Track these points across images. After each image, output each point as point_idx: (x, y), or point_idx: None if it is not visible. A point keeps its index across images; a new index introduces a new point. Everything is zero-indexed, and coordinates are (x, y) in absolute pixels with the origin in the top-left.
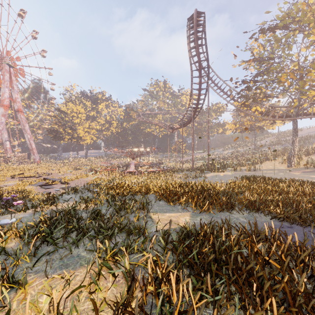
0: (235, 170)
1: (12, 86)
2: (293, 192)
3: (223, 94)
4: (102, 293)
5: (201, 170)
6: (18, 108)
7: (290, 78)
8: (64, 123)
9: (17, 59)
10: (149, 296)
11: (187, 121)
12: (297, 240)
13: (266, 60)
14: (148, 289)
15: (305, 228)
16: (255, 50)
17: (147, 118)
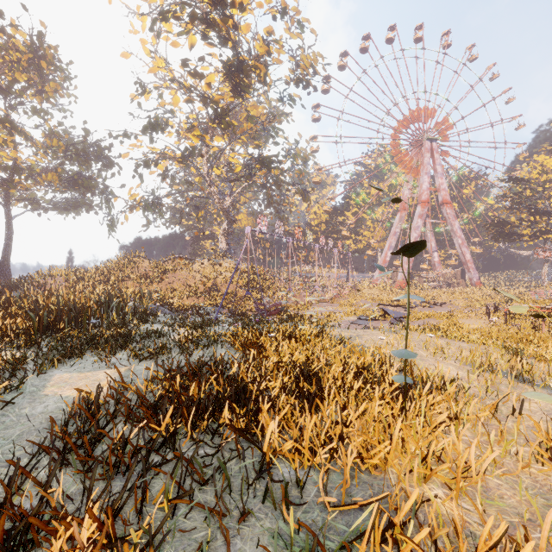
0: None
1: (434, 169)
2: None
3: None
4: None
5: None
6: (442, 199)
7: None
8: (529, 203)
9: (445, 122)
10: None
11: None
12: None
13: None
14: None
15: None
16: None
17: None
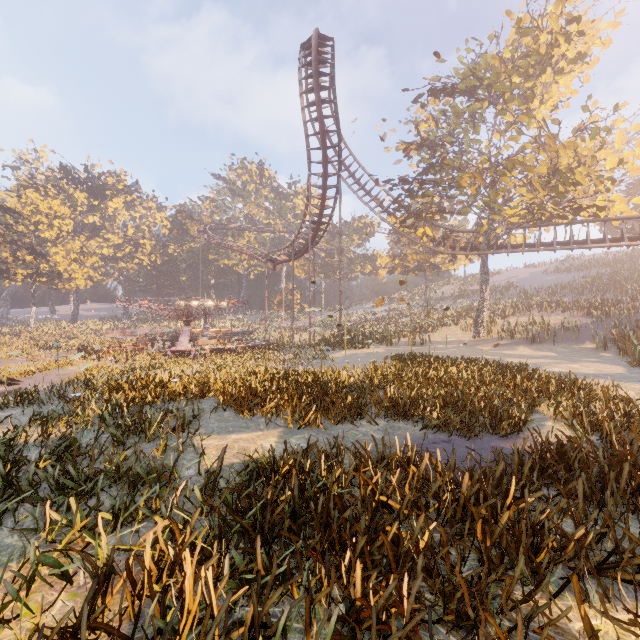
0: (388, 344)
1: None
2: (466, 381)
3: (370, 200)
4: (35, 618)
5: (326, 344)
6: None
7: (475, 182)
8: (14, 239)
9: None
10: (146, 603)
11: (302, 249)
12: (439, 463)
13: (440, 146)
14: (147, 589)
15: (469, 441)
16: (423, 125)
17: (223, 238)
